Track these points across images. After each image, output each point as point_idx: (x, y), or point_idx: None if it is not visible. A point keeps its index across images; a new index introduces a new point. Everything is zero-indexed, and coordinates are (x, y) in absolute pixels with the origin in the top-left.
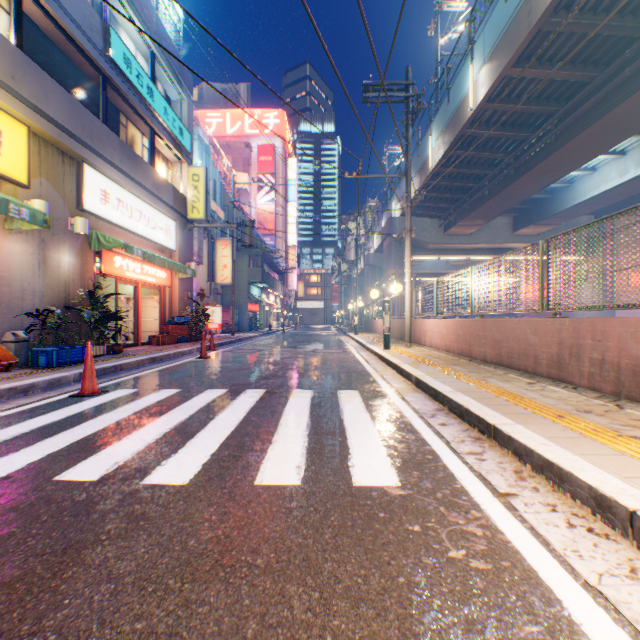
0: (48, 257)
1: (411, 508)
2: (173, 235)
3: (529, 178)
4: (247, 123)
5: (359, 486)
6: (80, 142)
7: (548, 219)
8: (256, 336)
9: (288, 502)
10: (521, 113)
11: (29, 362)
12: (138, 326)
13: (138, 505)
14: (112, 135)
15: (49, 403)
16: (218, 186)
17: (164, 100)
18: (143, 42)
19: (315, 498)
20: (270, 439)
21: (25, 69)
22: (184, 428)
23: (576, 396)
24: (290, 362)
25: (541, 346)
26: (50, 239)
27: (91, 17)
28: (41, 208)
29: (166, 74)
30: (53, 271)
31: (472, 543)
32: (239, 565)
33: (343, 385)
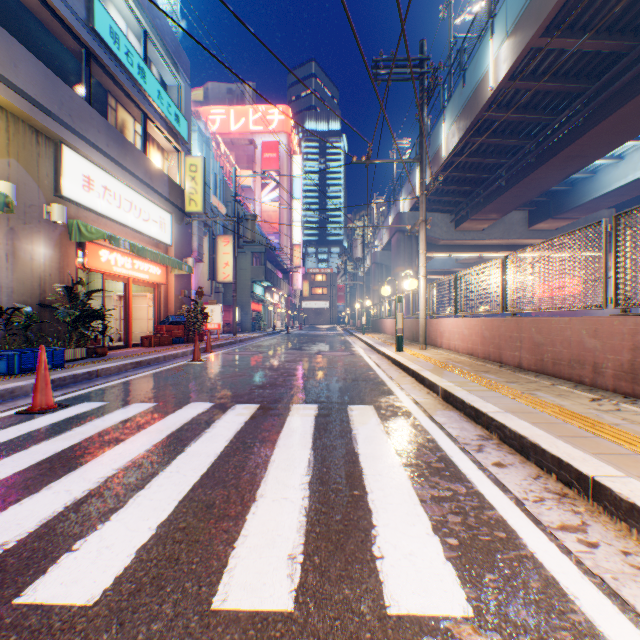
0: (18, 248)
1: None
2: (168, 229)
3: (552, 166)
4: (251, 119)
5: (398, 617)
6: (57, 120)
7: (568, 212)
8: (259, 336)
9: None
10: (546, 93)
11: None
12: (129, 326)
13: None
14: (96, 115)
15: None
16: (220, 181)
17: (158, 83)
18: (134, 19)
19: None
20: (253, 492)
21: None
22: (137, 469)
23: None
24: (292, 367)
25: (604, 352)
26: (21, 228)
27: None
28: (6, 191)
29: (160, 56)
30: (24, 264)
31: None
32: None
33: (354, 398)
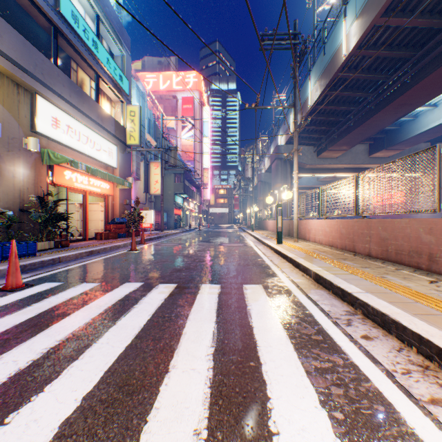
0: (3, 169)
1: None
2: (114, 156)
3: (387, 111)
4: (174, 81)
5: None
6: (32, 76)
7: (397, 145)
8: (179, 232)
9: None
10: (383, 58)
11: None
12: (86, 225)
13: None
14: (62, 74)
15: None
16: (152, 123)
17: (107, 52)
18: (90, 6)
19: None
20: (167, 363)
21: None
22: (75, 340)
23: None
24: (202, 255)
25: (438, 245)
26: (5, 154)
27: None
28: None
29: (109, 33)
30: (8, 180)
31: None
32: None
33: (247, 279)
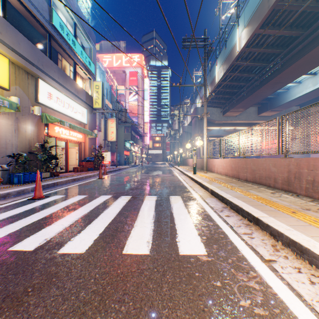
0: (20, 126)
1: (214, 270)
2: (85, 116)
3: (267, 87)
4: (124, 61)
5: (183, 254)
6: (36, 67)
7: (276, 108)
8: (128, 167)
9: (141, 265)
10: (263, 53)
11: (9, 181)
12: (67, 162)
13: (53, 267)
14: (53, 64)
15: (16, 203)
16: (109, 92)
17: (81, 47)
18: (70, 17)
19: (157, 262)
20: (133, 224)
21: (7, 29)
22: (86, 218)
23: (299, 200)
24: (145, 181)
25: (278, 173)
26: (21, 117)
27: (42, 3)
28: (15, 101)
29: (82, 34)
30: (22, 134)
31: (253, 295)
32: (110, 311)
33: (172, 193)
